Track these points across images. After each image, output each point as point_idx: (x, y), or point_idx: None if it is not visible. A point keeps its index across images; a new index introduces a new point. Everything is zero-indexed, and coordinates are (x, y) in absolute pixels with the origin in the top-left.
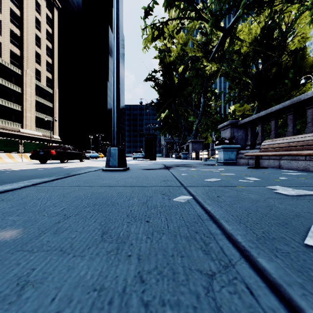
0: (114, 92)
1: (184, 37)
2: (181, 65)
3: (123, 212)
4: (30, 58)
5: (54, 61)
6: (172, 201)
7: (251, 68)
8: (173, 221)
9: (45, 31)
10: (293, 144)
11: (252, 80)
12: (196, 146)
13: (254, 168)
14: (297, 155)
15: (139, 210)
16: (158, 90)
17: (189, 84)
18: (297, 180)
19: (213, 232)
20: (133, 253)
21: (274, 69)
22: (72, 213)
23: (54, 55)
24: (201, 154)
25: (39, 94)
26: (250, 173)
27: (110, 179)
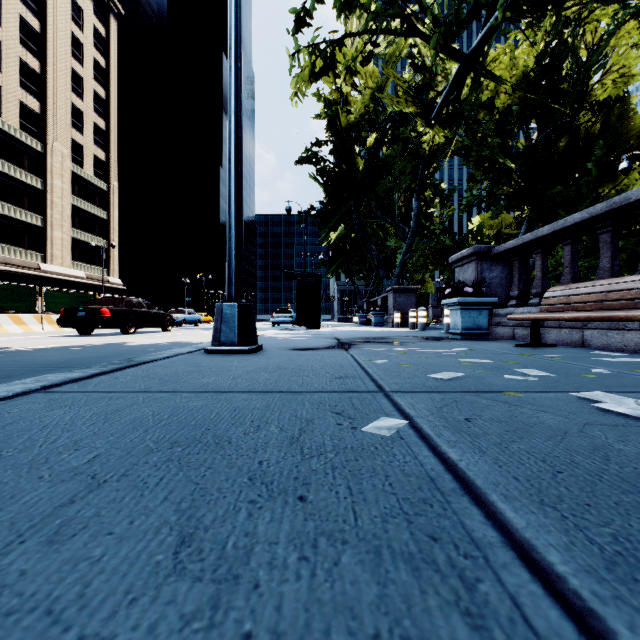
0: (230, 184)
1: (377, 74)
2: (371, 133)
3: (242, 467)
4: (60, 119)
5: (110, 125)
6: (362, 433)
7: (515, 138)
8: (369, 498)
9: (92, 63)
10: (615, 295)
11: (518, 163)
12: (403, 300)
13: (528, 348)
14: (627, 320)
15: (281, 460)
16: (324, 183)
17: (388, 172)
18: (632, 375)
19: (480, 538)
20: (260, 625)
21: (563, 140)
22: (113, 471)
23: (110, 113)
24: (414, 316)
25: (79, 193)
26: (523, 358)
27: (220, 373)
